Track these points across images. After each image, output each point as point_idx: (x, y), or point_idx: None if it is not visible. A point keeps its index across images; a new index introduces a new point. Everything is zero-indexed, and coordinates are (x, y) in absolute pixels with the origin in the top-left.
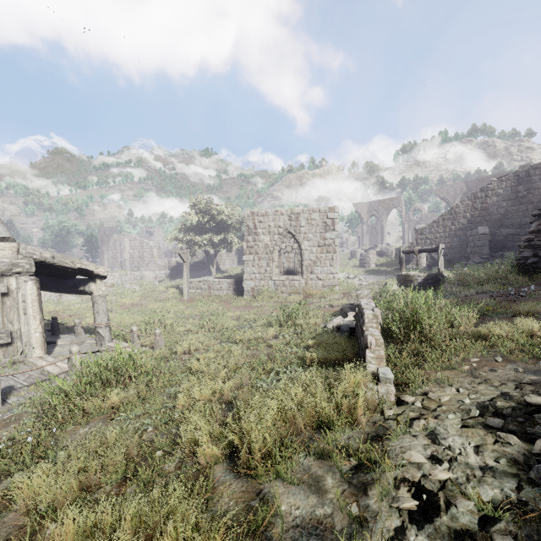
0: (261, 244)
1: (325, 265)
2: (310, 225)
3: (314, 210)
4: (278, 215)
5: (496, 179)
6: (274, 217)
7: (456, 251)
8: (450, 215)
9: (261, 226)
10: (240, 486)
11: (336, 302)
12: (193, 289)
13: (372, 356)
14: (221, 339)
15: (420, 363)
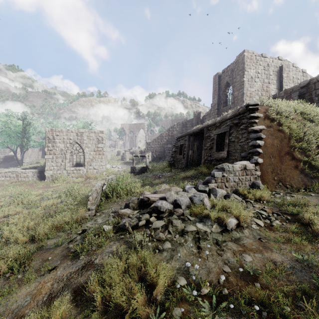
0: (58, 149)
1: (98, 161)
2: (89, 139)
3: (92, 131)
4: (69, 132)
5: (176, 124)
6: (67, 133)
7: (163, 153)
8: (160, 137)
9: (58, 138)
10: (35, 244)
11: (99, 181)
12: (3, 177)
13: (90, 203)
14: (27, 207)
15: (110, 204)
